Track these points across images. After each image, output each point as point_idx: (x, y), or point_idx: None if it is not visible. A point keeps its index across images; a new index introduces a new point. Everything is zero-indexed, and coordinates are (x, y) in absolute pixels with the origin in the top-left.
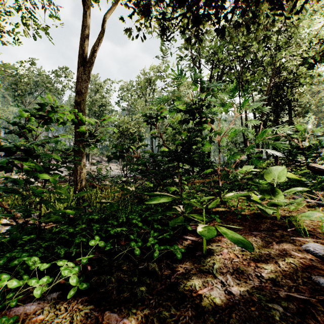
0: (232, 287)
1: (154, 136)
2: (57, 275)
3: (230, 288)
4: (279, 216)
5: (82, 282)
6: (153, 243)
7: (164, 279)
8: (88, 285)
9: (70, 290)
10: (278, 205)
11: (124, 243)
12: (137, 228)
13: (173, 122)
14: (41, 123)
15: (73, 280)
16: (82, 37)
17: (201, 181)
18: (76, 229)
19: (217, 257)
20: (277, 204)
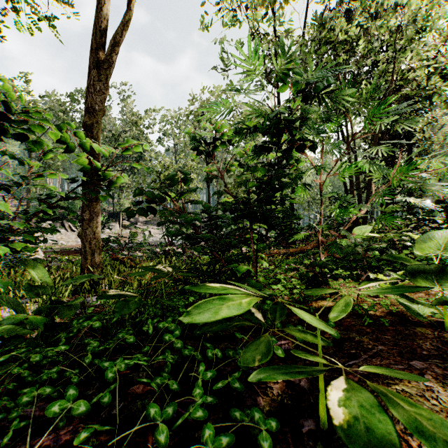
0: None
1: (210, 177)
2: None
3: None
4: None
5: None
6: (200, 419)
7: None
8: None
9: None
10: None
11: (142, 389)
12: None
13: (241, 155)
14: None
15: None
16: (95, 20)
17: (281, 252)
18: (47, 353)
19: None
20: None
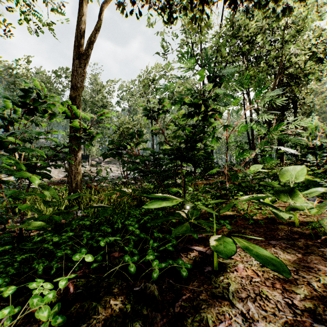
0: (258, 323)
1: (155, 133)
2: (27, 302)
3: (255, 324)
4: (297, 222)
5: (57, 315)
6: (151, 259)
7: (166, 307)
8: (64, 319)
9: (41, 324)
10: (298, 209)
11: (118, 255)
12: (135, 235)
13: (175, 118)
14: (26, 116)
15: (44, 312)
16: (78, 27)
17: (204, 183)
18: (62, 237)
19: (232, 275)
20: (297, 208)
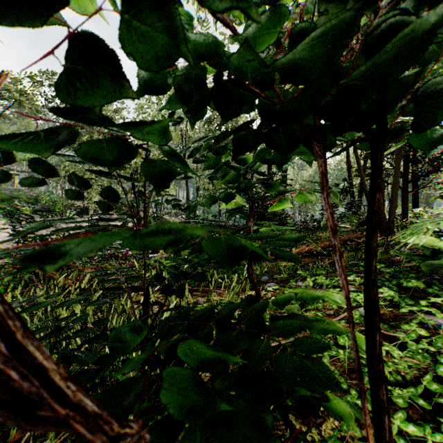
0: None
1: None
2: None
3: None
4: None
5: None
6: None
7: None
8: None
9: None
10: None
11: None
12: None
13: None
14: None
15: None
16: None
17: None
18: None
19: None
20: None
